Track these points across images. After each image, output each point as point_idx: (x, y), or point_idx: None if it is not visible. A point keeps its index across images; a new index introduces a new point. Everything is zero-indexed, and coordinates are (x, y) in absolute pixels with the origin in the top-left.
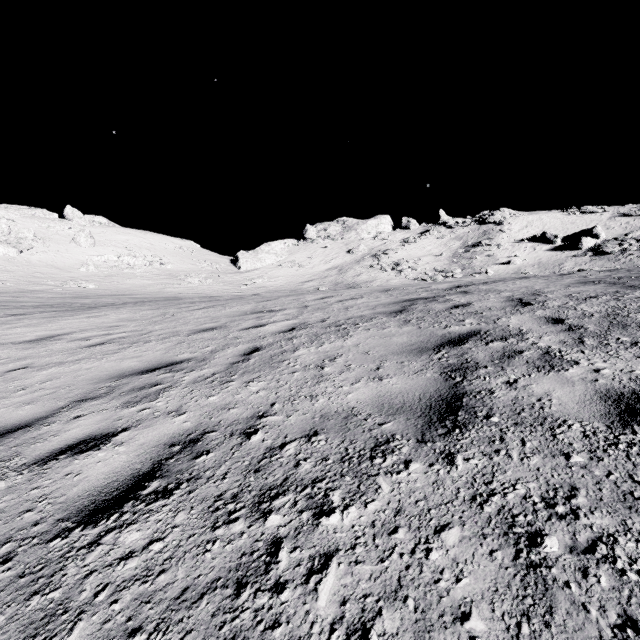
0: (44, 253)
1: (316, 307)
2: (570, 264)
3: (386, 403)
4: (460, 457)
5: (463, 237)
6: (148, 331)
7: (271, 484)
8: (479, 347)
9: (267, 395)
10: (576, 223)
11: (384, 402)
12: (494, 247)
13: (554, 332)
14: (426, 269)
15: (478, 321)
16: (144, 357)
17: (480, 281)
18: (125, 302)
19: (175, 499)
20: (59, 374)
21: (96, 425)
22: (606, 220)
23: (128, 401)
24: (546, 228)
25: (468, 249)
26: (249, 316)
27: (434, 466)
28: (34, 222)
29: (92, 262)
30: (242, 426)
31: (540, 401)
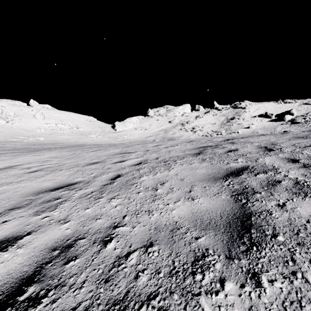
0: (19, 123)
1: (153, 150)
2: (279, 128)
3: (198, 219)
4: (264, 278)
5: (226, 115)
6: (63, 164)
7: (115, 298)
8: (251, 177)
9: (121, 209)
10: (282, 108)
11: (197, 218)
12: (241, 120)
13: (295, 168)
14: (208, 130)
15: (246, 160)
16: (56, 180)
17: (239, 137)
18: (56, 147)
19: (40, 309)
20: (6, 190)
21: (12, 229)
22: (297, 106)
23: (38, 210)
24: (267, 110)
25: (228, 121)
26: (117, 155)
27: (245, 287)
28: (14, 107)
29: (43, 127)
30: (102, 234)
31: (309, 223)
